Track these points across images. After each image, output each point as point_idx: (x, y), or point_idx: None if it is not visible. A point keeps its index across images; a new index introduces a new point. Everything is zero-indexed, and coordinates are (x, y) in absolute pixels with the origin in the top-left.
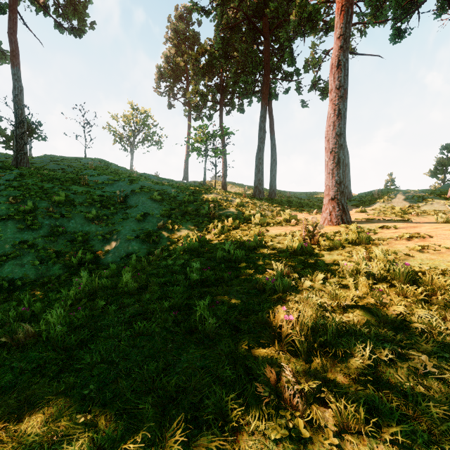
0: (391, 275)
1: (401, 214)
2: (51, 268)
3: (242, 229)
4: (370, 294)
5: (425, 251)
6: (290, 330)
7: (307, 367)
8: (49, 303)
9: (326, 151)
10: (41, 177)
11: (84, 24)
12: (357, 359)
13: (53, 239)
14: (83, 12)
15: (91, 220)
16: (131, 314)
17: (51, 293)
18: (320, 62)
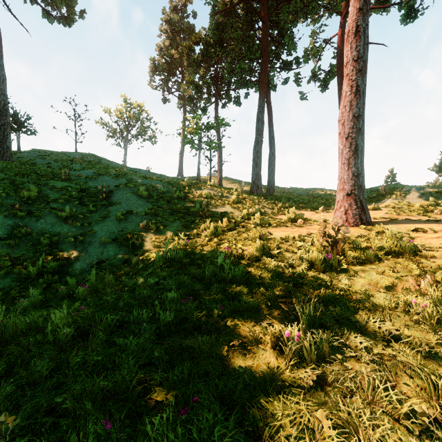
0: None
1: (423, 212)
2: (2, 280)
3: (239, 231)
4: None
5: None
6: None
7: None
8: None
9: (340, 137)
10: (16, 171)
11: (73, 13)
12: None
13: (12, 243)
14: None
15: (65, 219)
16: (35, 407)
17: None
18: (320, 51)
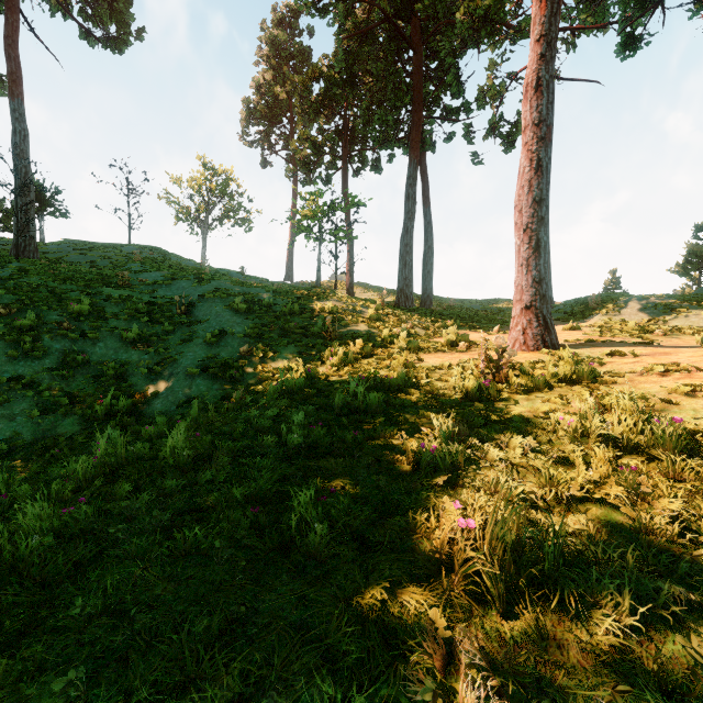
0: (649, 439)
1: (638, 333)
2: (61, 422)
3: (378, 357)
4: (615, 475)
5: (699, 395)
6: (472, 552)
7: (508, 631)
8: (46, 484)
9: (517, 229)
10: (53, 274)
11: (127, 32)
12: (606, 613)
13: (66, 374)
14: (125, 12)
15: (132, 343)
16: (176, 510)
17: (55, 465)
18: (502, 92)
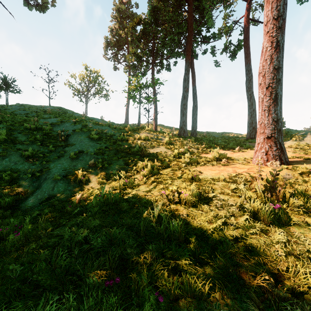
0: None
1: None
2: None
3: (172, 169)
4: None
5: None
6: None
7: None
8: None
9: (261, 87)
10: None
11: (46, 2)
12: None
13: None
14: None
15: (27, 158)
16: None
17: None
18: (231, 29)
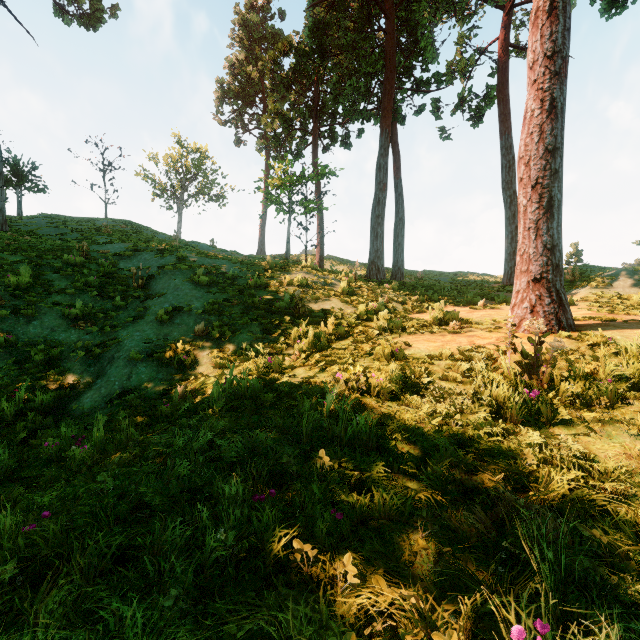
0: None
1: None
2: None
3: (355, 340)
4: None
5: None
6: None
7: None
8: None
9: (523, 185)
10: (5, 244)
11: (101, 9)
12: None
13: None
14: None
15: (74, 320)
16: None
17: None
18: (472, 66)
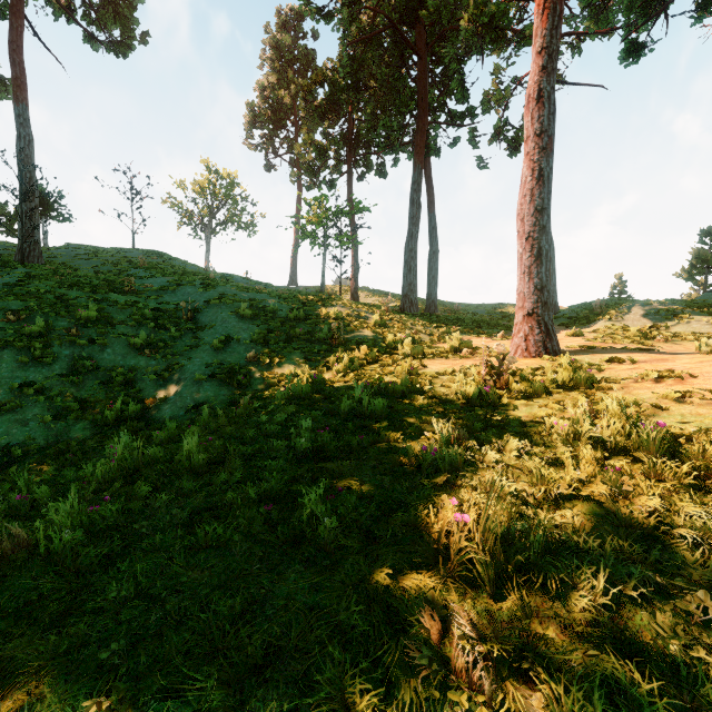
0: (635, 442)
1: (640, 339)
2: (72, 427)
3: (382, 363)
4: (601, 475)
5: (688, 401)
6: (466, 542)
7: (496, 609)
8: (64, 486)
9: (519, 237)
10: (59, 280)
11: (131, 37)
12: (583, 594)
13: (76, 379)
14: (129, 16)
15: (139, 349)
16: (194, 509)
17: (69, 469)
18: (507, 97)
